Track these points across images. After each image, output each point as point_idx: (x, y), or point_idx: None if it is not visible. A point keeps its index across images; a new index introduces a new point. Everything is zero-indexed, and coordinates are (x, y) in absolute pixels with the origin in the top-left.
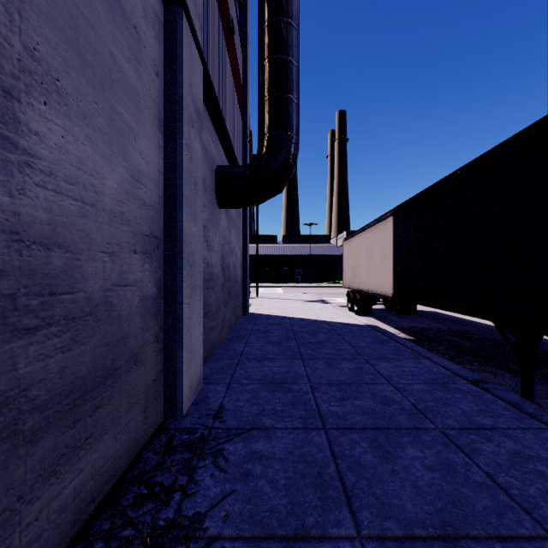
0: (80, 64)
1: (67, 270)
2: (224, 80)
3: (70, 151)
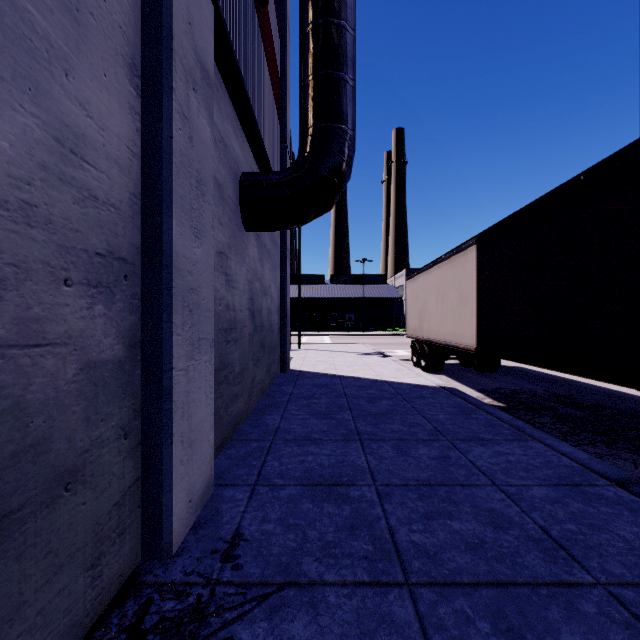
0: None
1: None
2: (254, 60)
3: None
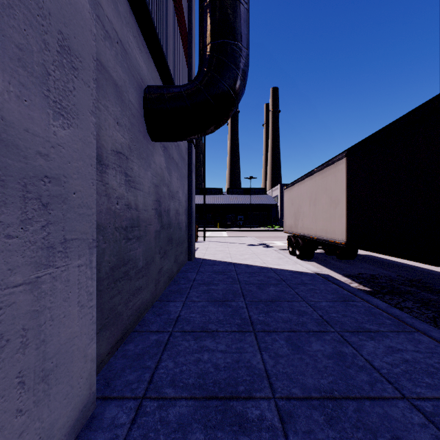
0: None
1: None
2: None
3: None
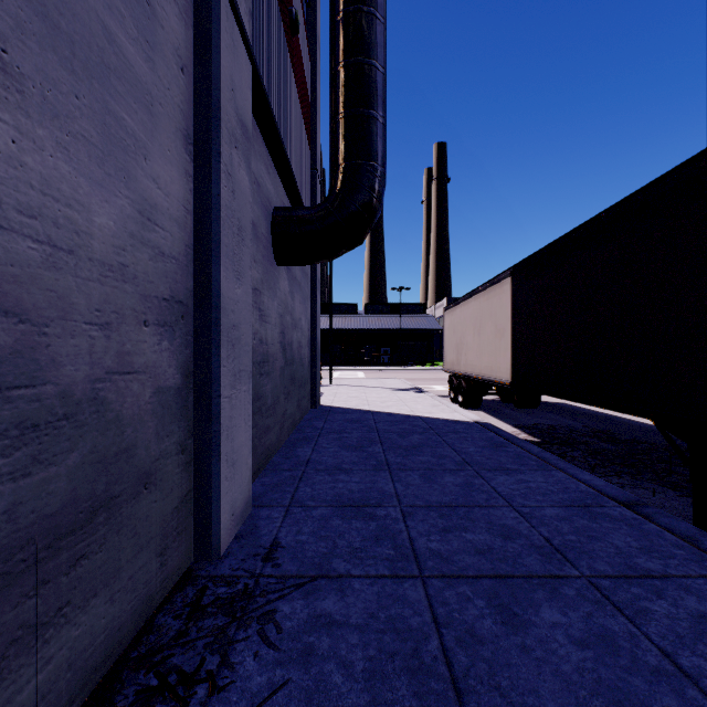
0: (46, 33)
1: (22, 350)
2: (285, 93)
3: (28, 164)
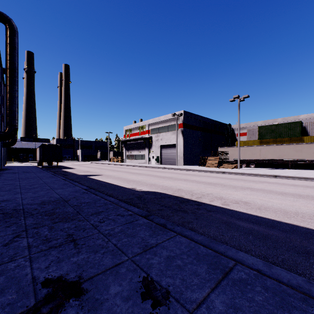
0: None
1: None
2: None
3: None
